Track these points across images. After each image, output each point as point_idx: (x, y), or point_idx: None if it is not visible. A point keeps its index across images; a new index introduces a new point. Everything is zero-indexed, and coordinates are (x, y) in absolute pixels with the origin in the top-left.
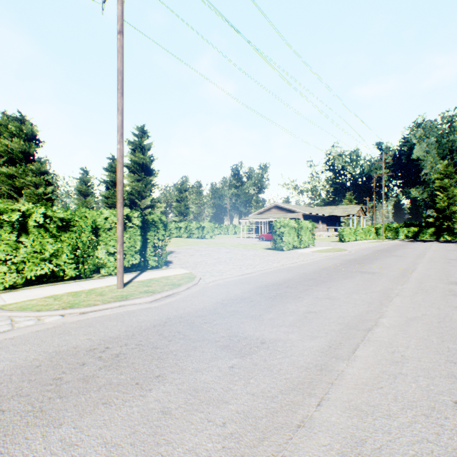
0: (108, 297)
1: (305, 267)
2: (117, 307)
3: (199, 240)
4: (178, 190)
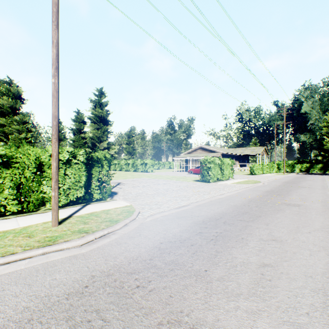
0: (34, 240)
1: (233, 199)
2: (38, 255)
3: (143, 173)
4: (127, 135)
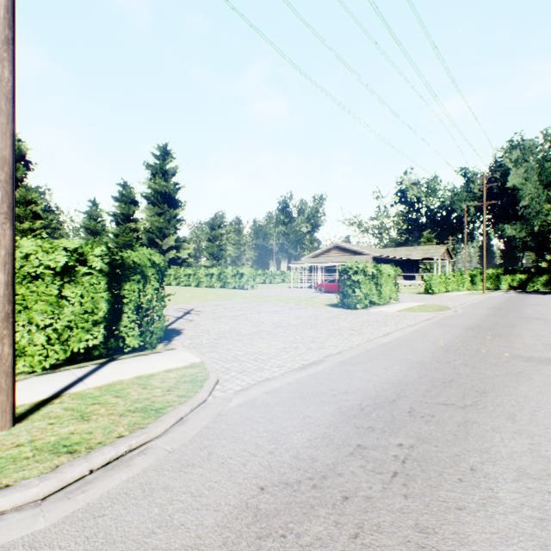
0: None
1: (411, 345)
2: None
3: (236, 291)
4: (210, 226)
